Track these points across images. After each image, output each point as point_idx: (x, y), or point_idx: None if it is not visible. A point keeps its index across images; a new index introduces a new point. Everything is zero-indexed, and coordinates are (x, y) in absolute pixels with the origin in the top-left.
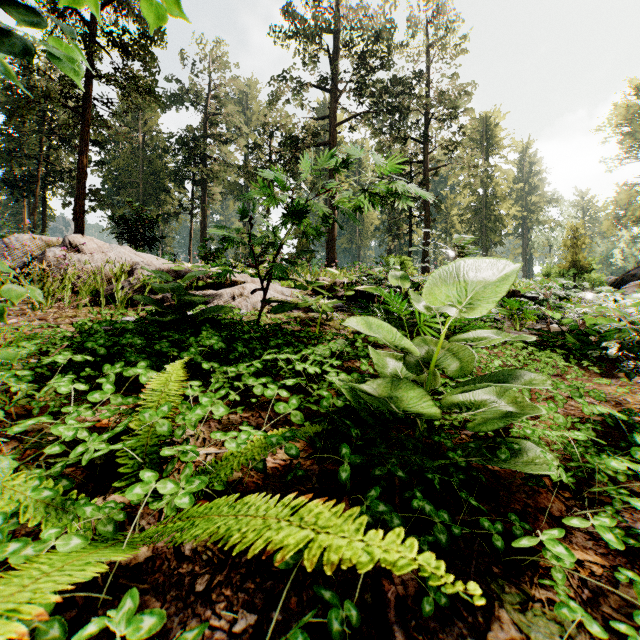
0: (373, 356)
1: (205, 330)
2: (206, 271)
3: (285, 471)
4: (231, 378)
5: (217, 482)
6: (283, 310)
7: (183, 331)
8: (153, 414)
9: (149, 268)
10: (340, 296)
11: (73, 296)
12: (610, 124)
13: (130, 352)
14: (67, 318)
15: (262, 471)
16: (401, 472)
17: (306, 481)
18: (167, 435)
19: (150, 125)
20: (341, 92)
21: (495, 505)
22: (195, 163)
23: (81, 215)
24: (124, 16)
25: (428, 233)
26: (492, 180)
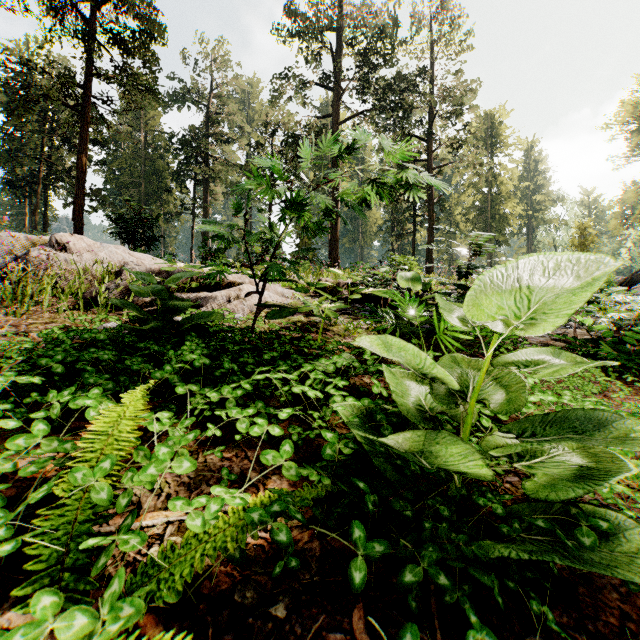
0: (390, 380)
1: (190, 340)
2: (192, 272)
3: (273, 552)
4: (214, 402)
5: (167, 590)
6: (280, 316)
7: (165, 341)
8: (88, 474)
9: (138, 268)
10: (344, 298)
11: (53, 299)
12: (617, 121)
13: (90, 372)
14: (42, 324)
15: (238, 562)
16: (444, 577)
17: (302, 571)
18: (106, 505)
19: (152, 125)
20: (344, 90)
21: (577, 615)
22: (197, 163)
23: (80, 215)
24: (124, 13)
25: (432, 232)
26: (497, 179)
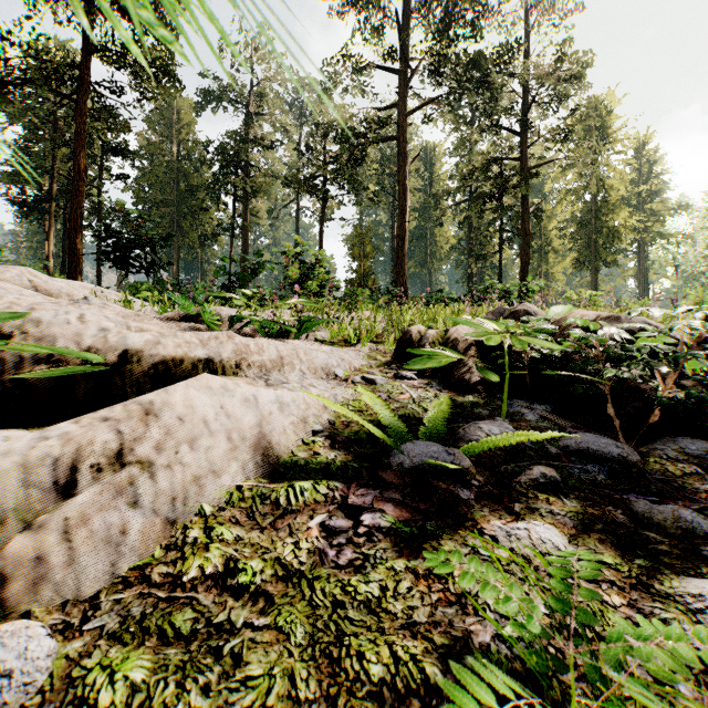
0: None
1: None
2: None
3: None
4: None
5: None
6: None
7: None
8: None
9: None
10: (476, 382)
11: None
12: None
13: None
14: None
15: None
16: None
17: None
18: None
19: (185, 133)
20: (413, 71)
21: None
22: (236, 174)
23: (77, 234)
24: None
25: (528, 250)
26: (604, 183)
